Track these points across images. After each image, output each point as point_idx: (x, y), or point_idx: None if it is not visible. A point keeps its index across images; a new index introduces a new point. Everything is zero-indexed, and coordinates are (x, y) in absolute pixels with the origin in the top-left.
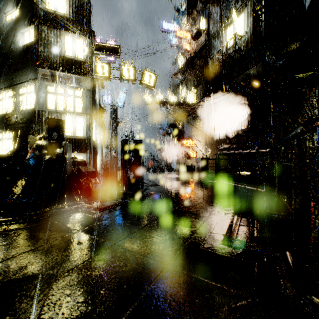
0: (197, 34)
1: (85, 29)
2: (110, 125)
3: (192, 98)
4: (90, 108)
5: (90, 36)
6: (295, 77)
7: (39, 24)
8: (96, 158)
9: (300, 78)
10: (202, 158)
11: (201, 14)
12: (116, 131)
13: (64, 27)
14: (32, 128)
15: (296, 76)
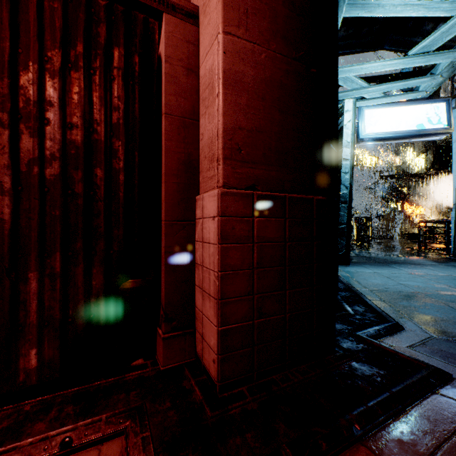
0: None
1: None
2: None
3: (420, 163)
4: None
5: None
6: None
7: None
8: None
9: None
10: None
11: None
12: None
13: None
14: None
15: None
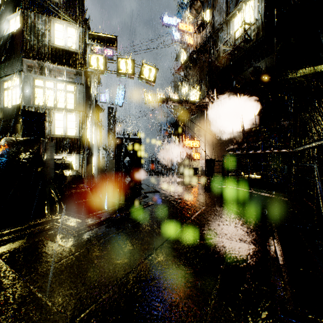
0: (200, 26)
1: (78, 16)
2: (108, 125)
3: (195, 96)
4: (83, 105)
5: (83, 24)
6: (312, 69)
7: (24, 8)
8: (91, 160)
9: (318, 69)
10: (207, 159)
11: (205, 4)
12: (114, 131)
13: (53, 13)
14: (17, 126)
15: (314, 68)
